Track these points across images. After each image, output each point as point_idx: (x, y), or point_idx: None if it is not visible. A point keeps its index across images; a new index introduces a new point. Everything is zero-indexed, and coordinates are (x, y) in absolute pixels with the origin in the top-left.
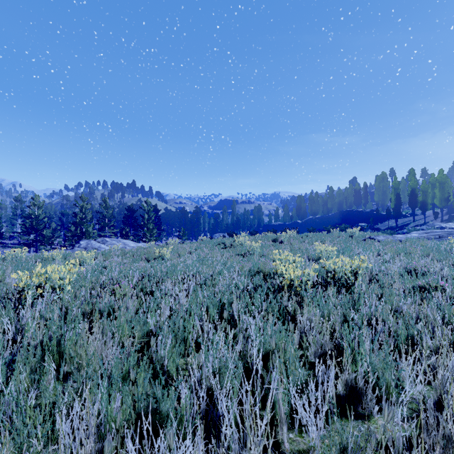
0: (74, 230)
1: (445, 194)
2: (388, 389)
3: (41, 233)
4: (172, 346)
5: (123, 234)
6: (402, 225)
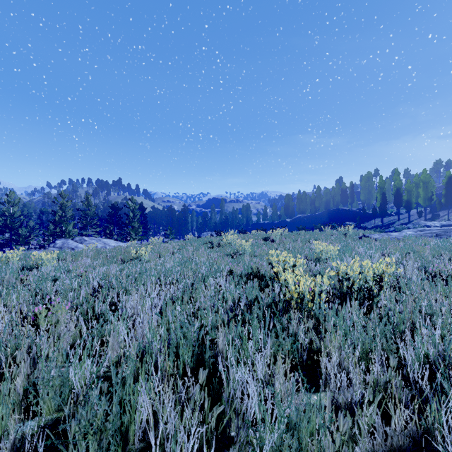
0: (53, 228)
1: (429, 193)
2: None
3: (16, 231)
4: None
5: (107, 233)
6: (388, 223)
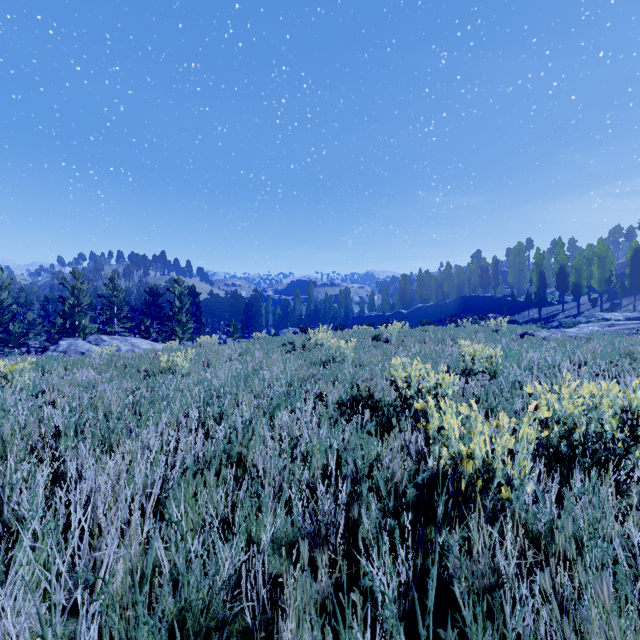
0: (61, 323)
1: (606, 272)
2: None
3: (6, 328)
4: None
5: (141, 330)
6: (547, 316)
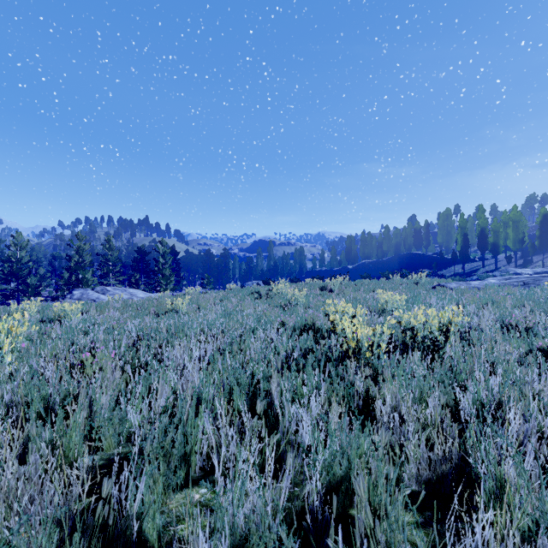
0: (68, 277)
1: (520, 234)
2: None
3: (24, 280)
4: (160, 473)
5: (132, 282)
6: (470, 271)
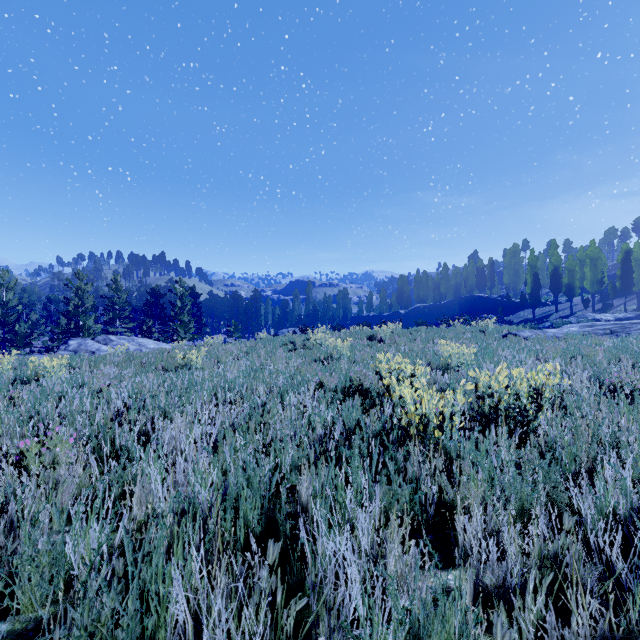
0: (66, 323)
1: (598, 274)
2: None
3: (12, 328)
4: None
5: (144, 330)
6: (541, 316)
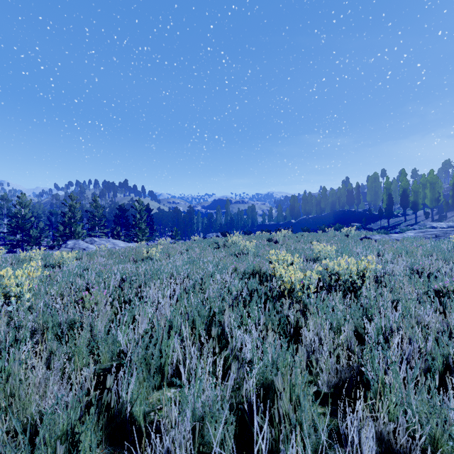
0: (63, 229)
1: (436, 194)
2: (436, 442)
3: (28, 232)
4: (143, 377)
5: (114, 234)
6: (394, 225)
